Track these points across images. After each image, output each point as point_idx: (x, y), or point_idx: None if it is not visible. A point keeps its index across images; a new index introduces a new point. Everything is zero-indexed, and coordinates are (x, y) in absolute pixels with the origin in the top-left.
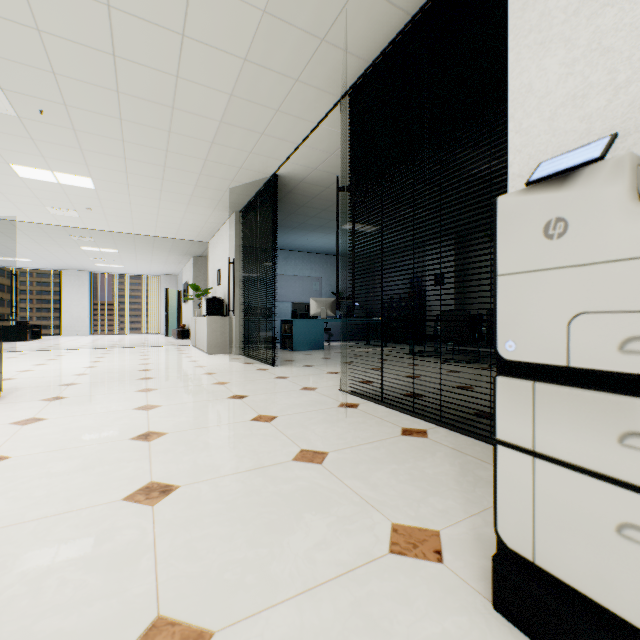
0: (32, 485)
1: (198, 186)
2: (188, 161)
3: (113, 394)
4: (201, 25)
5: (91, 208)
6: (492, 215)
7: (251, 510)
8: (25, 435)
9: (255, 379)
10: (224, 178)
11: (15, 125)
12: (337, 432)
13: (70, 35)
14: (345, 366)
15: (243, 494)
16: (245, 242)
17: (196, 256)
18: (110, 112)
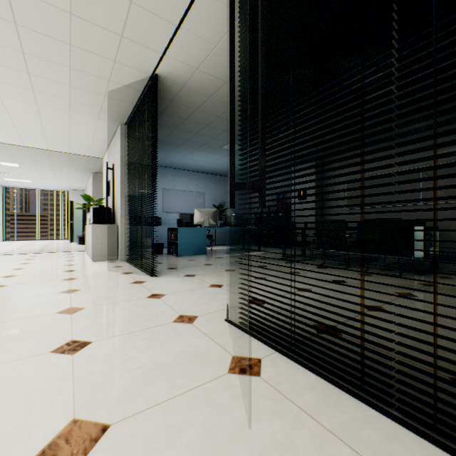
0: None
1: (73, 86)
2: (49, 45)
3: None
4: None
5: None
6: None
7: None
8: None
9: (121, 300)
10: (99, 76)
11: None
12: None
13: None
14: (228, 275)
15: None
16: (130, 152)
17: (95, 172)
18: None
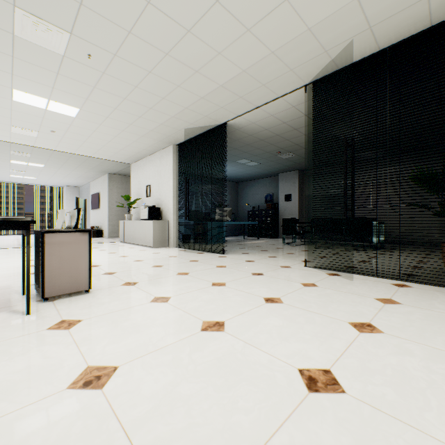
0: (289, 333)
1: (162, 124)
2: (172, 107)
3: (167, 278)
4: (265, 27)
5: (55, 131)
6: (443, 168)
7: (431, 328)
8: (188, 308)
9: (236, 263)
10: (187, 121)
11: (53, 61)
12: (367, 288)
13: (169, 11)
14: (268, 252)
15: (408, 321)
16: (182, 167)
17: (110, 173)
18: (146, 66)
